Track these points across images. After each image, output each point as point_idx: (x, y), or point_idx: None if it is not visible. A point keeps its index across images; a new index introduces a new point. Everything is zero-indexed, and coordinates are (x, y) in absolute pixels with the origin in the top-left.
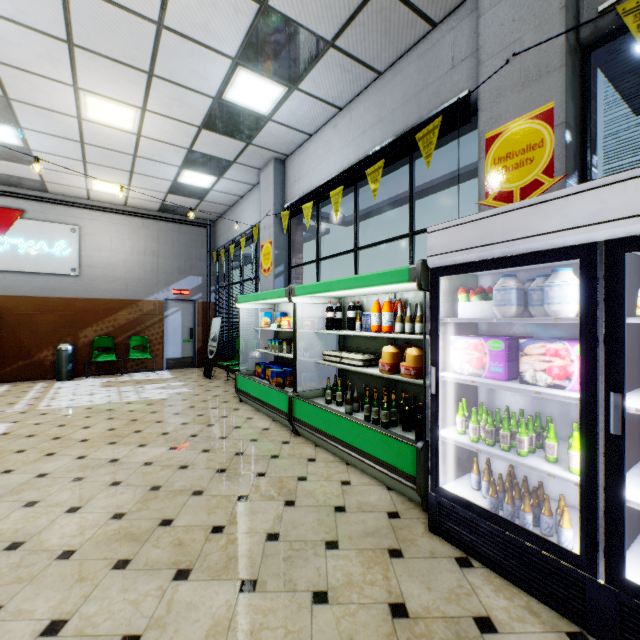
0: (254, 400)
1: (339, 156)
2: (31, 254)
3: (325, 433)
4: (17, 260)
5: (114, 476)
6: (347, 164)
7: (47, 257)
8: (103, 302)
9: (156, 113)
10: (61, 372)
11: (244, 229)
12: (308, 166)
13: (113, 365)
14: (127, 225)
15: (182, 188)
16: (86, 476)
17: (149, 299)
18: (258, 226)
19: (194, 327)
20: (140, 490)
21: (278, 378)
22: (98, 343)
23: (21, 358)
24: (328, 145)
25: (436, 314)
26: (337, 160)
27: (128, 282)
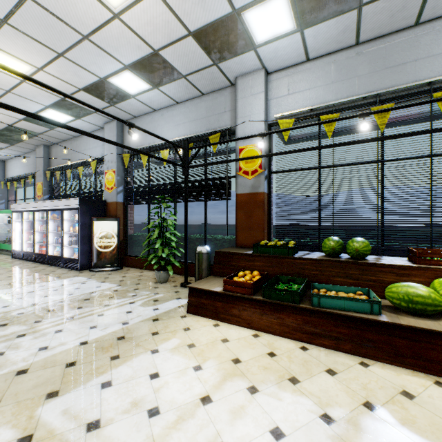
0: None
1: (20, 169)
2: None
3: (1, 249)
4: None
5: None
6: (22, 173)
7: None
8: None
9: None
10: None
11: None
12: (12, 167)
13: None
14: None
15: None
16: None
17: None
18: None
19: None
20: None
21: None
22: None
23: None
24: (17, 164)
25: (13, 219)
26: (19, 170)
27: None
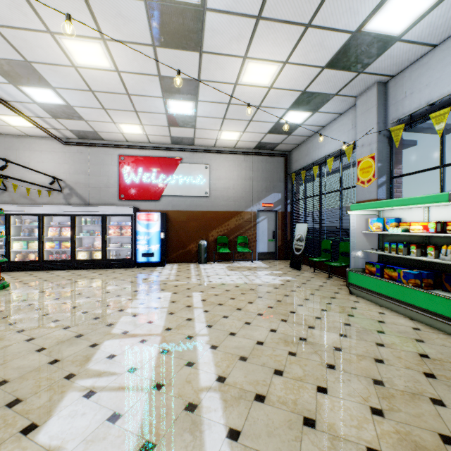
0: (379, 296)
1: None
2: (185, 184)
3: None
4: (179, 189)
5: (320, 357)
6: None
7: (193, 186)
8: (221, 213)
9: (293, 64)
10: (201, 258)
11: (326, 152)
12: (428, 77)
13: (227, 255)
14: (234, 161)
15: (279, 127)
16: (295, 351)
17: (247, 210)
18: (352, 146)
19: (275, 230)
20: (364, 381)
21: (415, 280)
22: (219, 240)
23: (180, 248)
24: None
25: None
26: None
27: (235, 199)
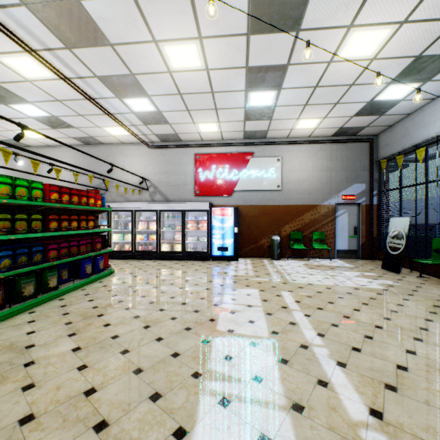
0: None
1: None
2: (257, 179)
3: None
4: (250, 183)
5: None
6: None
7: (264, 180)
8: (294, 207)
9: (413, 21)
10: (274, 254)
11: (437, 130)
12: None
13: (300, 252)
14: (309, 151)
15: (371, 107)
16: None
17: (324, 204)
18: None
19: (357, 225)
20: None
21: None
22: (292, 236)
23: (252, 243)
24: None
25: None
26: None
27: (310, 192)
